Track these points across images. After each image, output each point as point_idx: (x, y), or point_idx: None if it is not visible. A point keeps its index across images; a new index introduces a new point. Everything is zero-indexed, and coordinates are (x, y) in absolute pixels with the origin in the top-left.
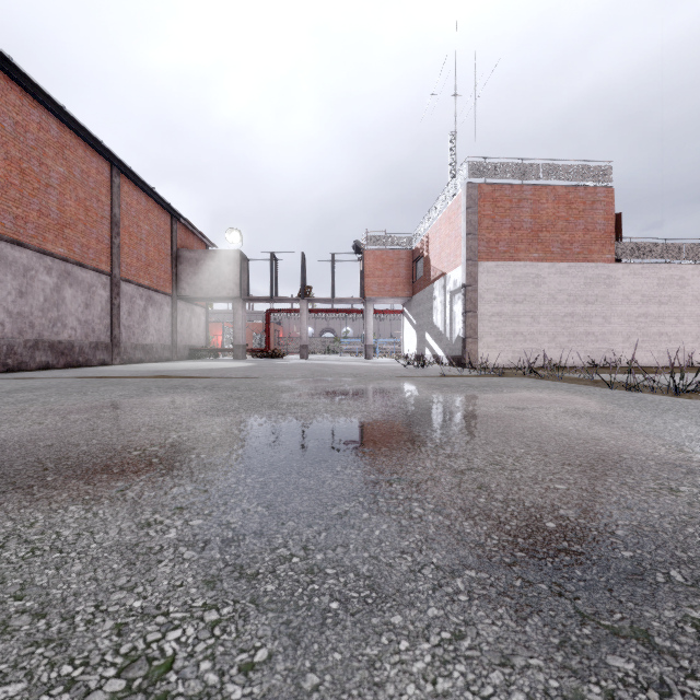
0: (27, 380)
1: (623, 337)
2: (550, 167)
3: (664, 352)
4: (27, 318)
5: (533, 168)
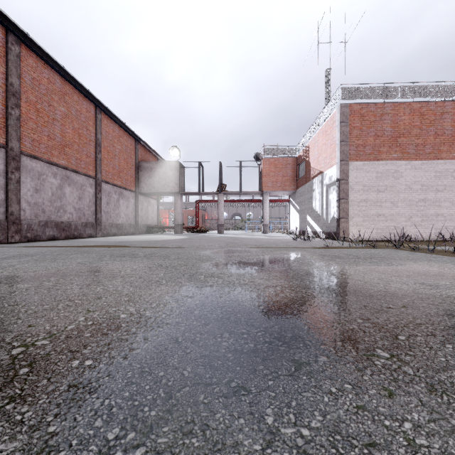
0: (30, 248)
1: None
2: (406, 88)
3: None
4: (41, 207)
5: (392, 90)
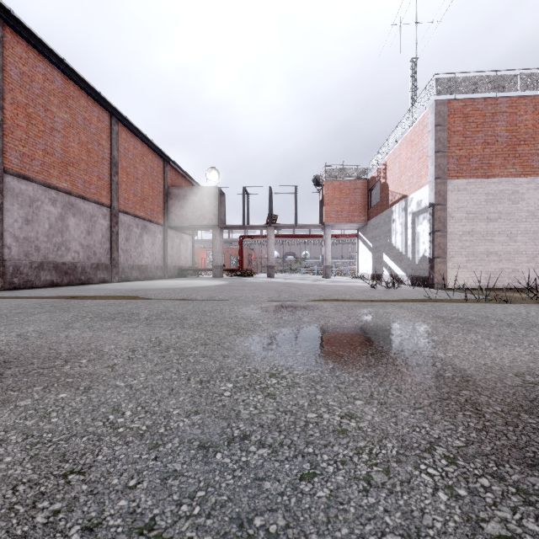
0: None
1: None
2: (529, 77)
3: None
4: (33, 243)
5: (508, 80)
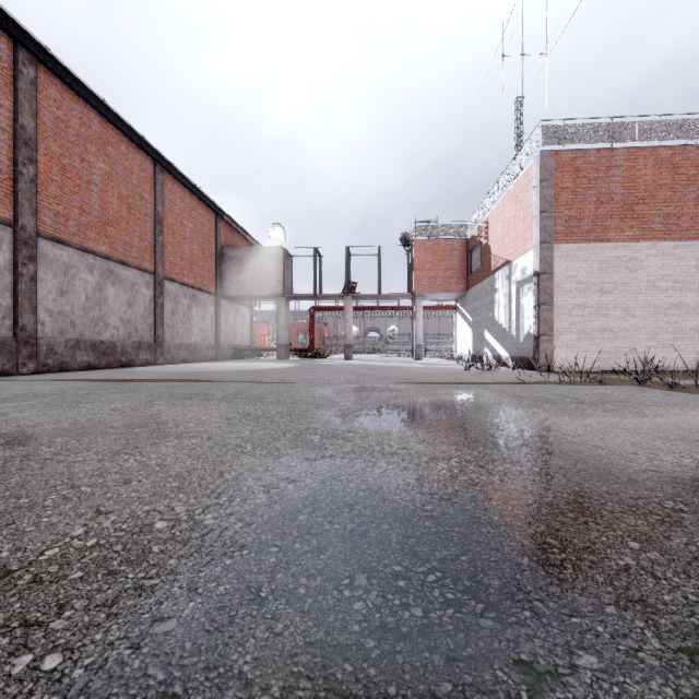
0: (47, 383)
1: None
2: (649, 125)
3: None
4: (69, 318)
5: (626, 128)
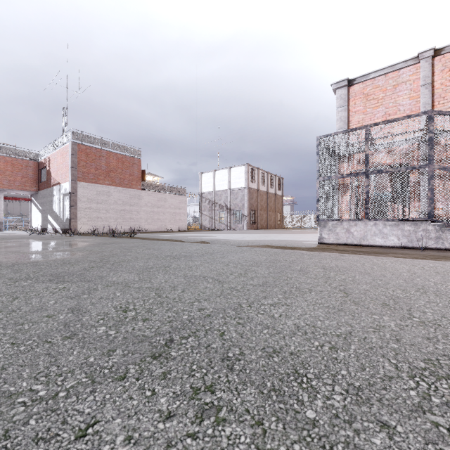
0: None
1: (145, 220)
2: (115, 144)
3: (159, 226)
4: None
5: (107, 143)
